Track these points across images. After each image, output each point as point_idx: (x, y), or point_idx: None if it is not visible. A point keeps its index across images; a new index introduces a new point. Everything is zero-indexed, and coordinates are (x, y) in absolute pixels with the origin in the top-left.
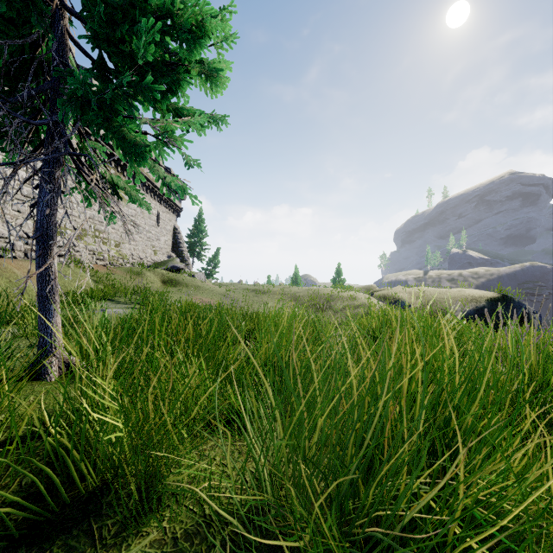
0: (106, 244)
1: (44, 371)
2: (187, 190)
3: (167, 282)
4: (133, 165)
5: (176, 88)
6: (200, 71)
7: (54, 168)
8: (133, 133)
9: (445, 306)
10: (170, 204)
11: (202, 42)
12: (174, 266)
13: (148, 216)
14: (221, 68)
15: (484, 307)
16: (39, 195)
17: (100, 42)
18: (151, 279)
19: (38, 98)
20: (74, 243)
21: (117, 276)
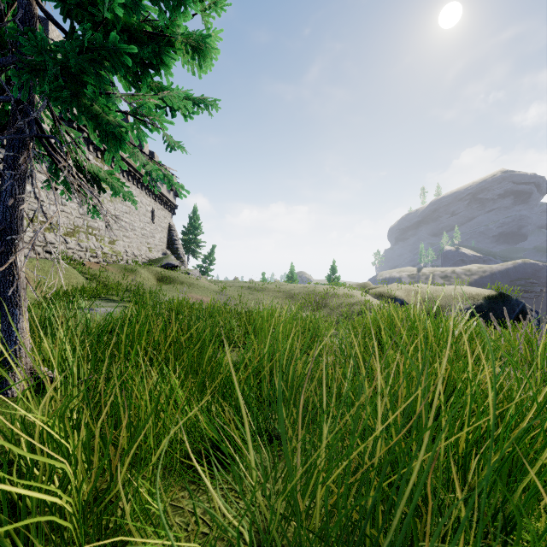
0: (100, 241)
1: (6, 385)
2: (172, 180)
3: (161, 280)
4: (112, 152)
5: (159, 64)
6: (184, 41)
7: (19, 153)
8: (107, 111)
9: (442, 304)
10: (165, 201)
11: (185, 1)
12: (168, 263)
13: (142, 213)
14: (209, 37)
15: (481, 305)
16: (1, 184)
17: (68, 6)
18: (145, 276)
19: (1, 73)
20: (66, 240)
21: (110, 273)
